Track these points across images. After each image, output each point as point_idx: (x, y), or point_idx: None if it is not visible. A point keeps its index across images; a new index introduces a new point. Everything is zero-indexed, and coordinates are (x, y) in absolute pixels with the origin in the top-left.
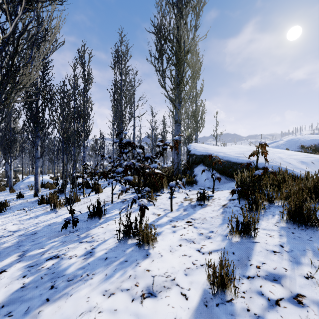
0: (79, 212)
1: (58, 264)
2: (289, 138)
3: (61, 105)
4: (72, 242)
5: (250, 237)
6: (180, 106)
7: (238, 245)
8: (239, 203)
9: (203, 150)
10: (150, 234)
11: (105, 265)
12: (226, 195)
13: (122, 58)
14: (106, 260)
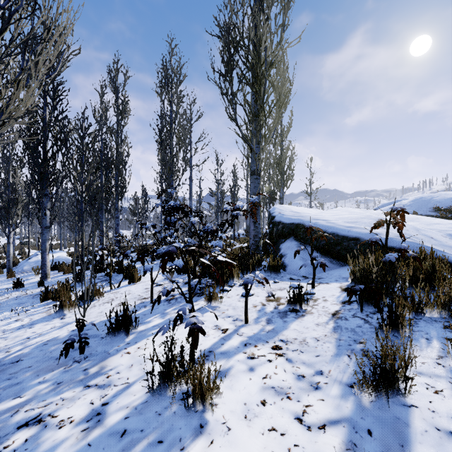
0: (97, 319)
1: (35, 441)
2: (417, 196)
3: (79, 149)
4: (71, 385)
5: (398, 394)
6: (259, 149)
7: (376, 411)
8: (362, 310)
9: (293, 216)
10: (207, 380)
11: (119, 451)
12: (335, 293)
13: (172, 79)
14: (123, 439)
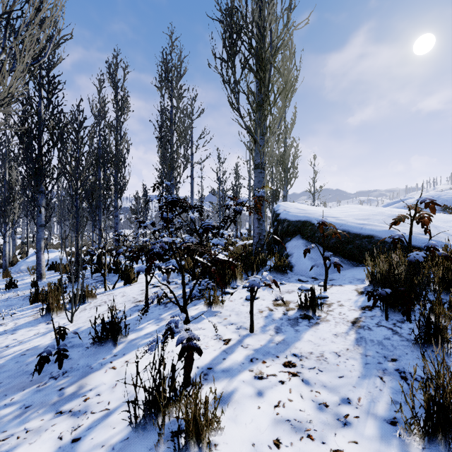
0: (85, 325)
1: None
2: (424, 194)
3: (74, 143)
4: (41, 410)
5: None
6: (264, 140)
7: None
8: (387, 318)
9: (300, 214)
10: (205, 412)
11: None
12: (351, 297)
13: (173, 73)
14: None
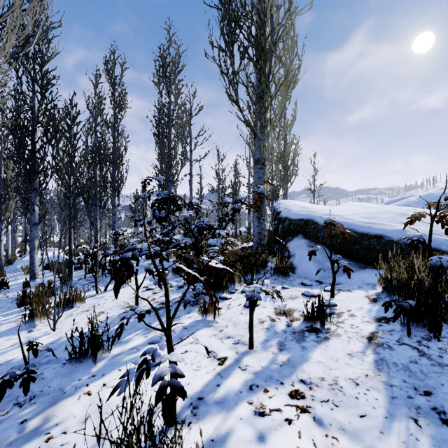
0: (68, 334)
1: None
2: (426, 192)
3: (66, 138)
4: None
5: None
6: (264, 134)
7: None
8: (409, 334)
9: (301, 212)
10: None
11: None
12: (362, 305)
13: (171, 69)
14: None
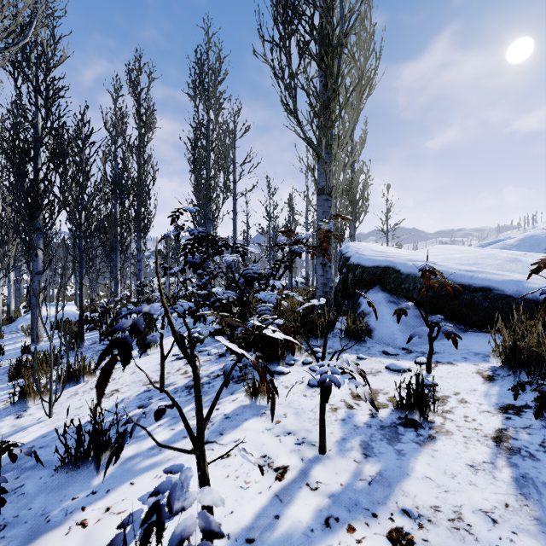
0: (67, 423)
1: None
2: (527, 234)
3: (76, 163)
4: None
5: None
6: (330, 156)
7: None
8: None
9: (378, 257)
10: None
11: None
12: (474, 385)
13: (210, 78)
14: None
